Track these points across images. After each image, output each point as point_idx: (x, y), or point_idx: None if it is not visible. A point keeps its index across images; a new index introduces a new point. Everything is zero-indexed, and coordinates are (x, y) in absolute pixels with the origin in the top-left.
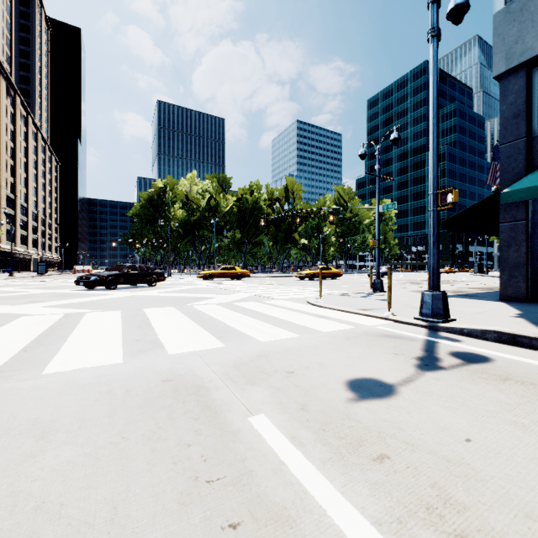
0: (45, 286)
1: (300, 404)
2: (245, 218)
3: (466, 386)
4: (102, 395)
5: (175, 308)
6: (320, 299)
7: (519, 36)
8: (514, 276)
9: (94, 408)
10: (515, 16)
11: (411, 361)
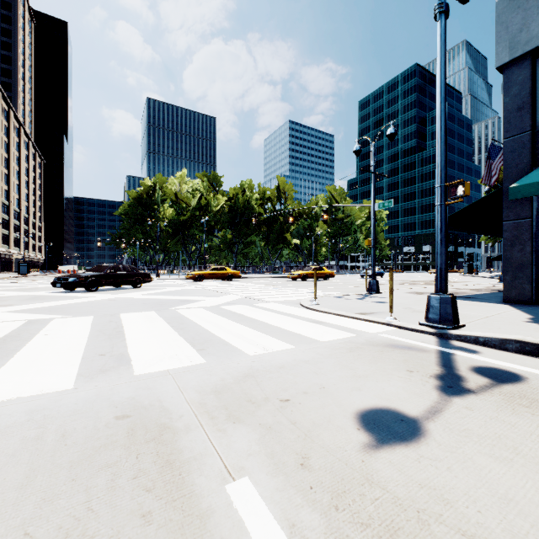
0: (21, 287)
1: (299, 456)
2: (236, 217)
3: (509, 419)
4: (24, 445)
5: (156, 313)
6: (315, 302)
7: (524, 24)
8: (518, 277)
9: (4, 470)
10: (520, 3)
11: (430, 380)
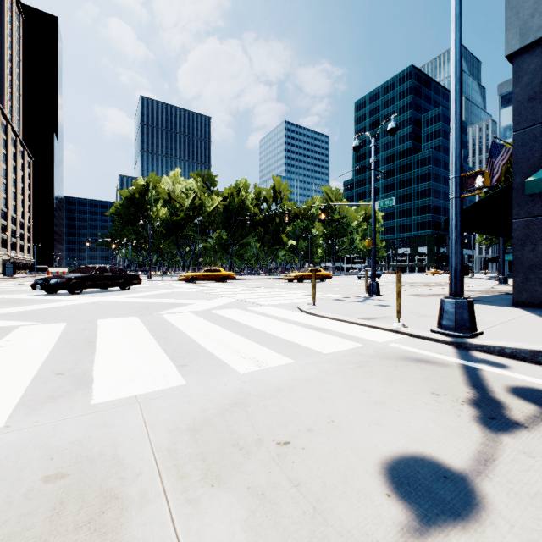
0: (1, 290)
1: None
2: (231, 218)
3: None
4: None
5: (138, 319)
6: (313, 306)
7: (536, 9)
8: (530, 278)
9: None
10: None
11: (464, 408)
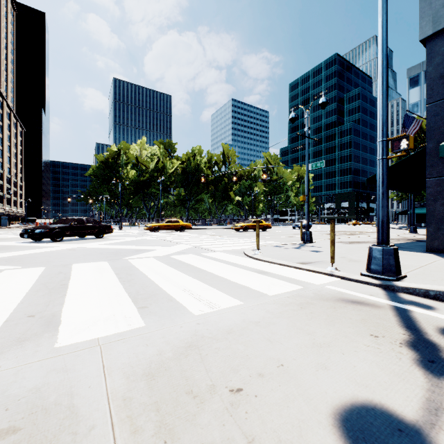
0: None
1: None
2: (188, 178)
3: None
4: None
5: (107, 263)
6: (258, 251)
7: None
8: (441, 228)
9: None
10: None
11: (403, 351)
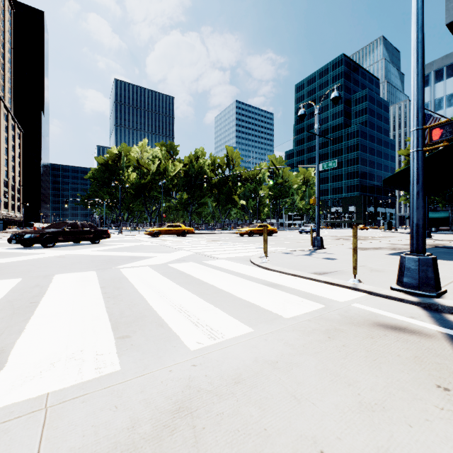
0: None
1: None
2: (191, 181)
3: None
4: None
5: (95, 274)
6: (266, 259)
7: None
8: None
9: None
10: None
11: None
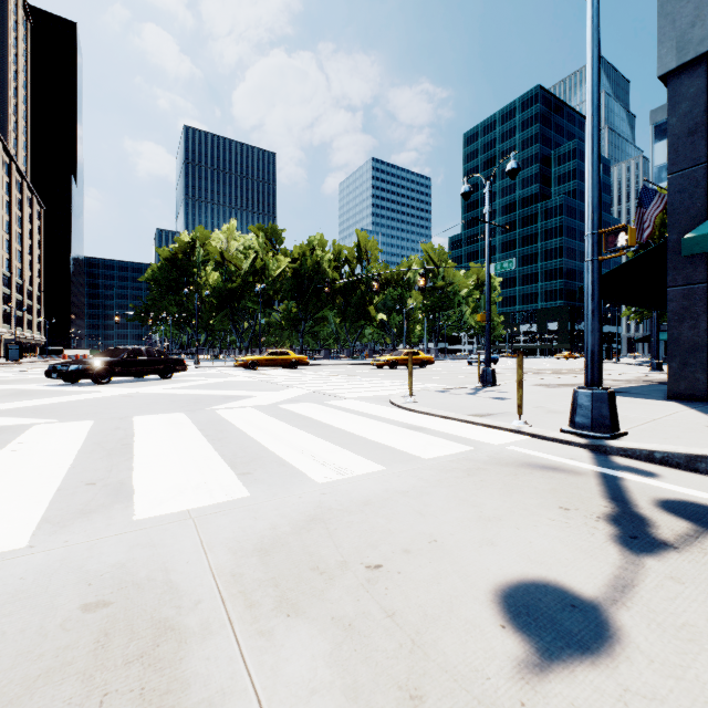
0: (5, 379)
1: (405, 695)
2: (302, 285)
3: None
4: None
5: (185, 416)
6: (410, 399)
7: (698, 16)
8: (689, 363)
9: None
10: None
11: (599, 526)
